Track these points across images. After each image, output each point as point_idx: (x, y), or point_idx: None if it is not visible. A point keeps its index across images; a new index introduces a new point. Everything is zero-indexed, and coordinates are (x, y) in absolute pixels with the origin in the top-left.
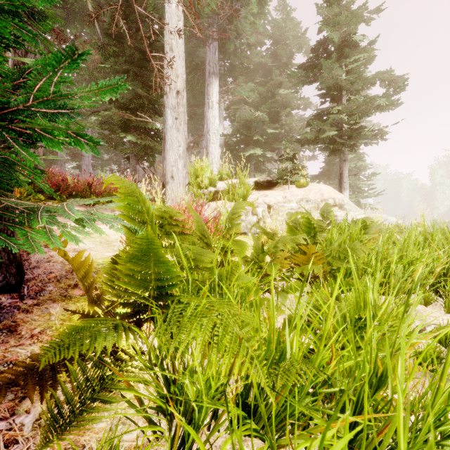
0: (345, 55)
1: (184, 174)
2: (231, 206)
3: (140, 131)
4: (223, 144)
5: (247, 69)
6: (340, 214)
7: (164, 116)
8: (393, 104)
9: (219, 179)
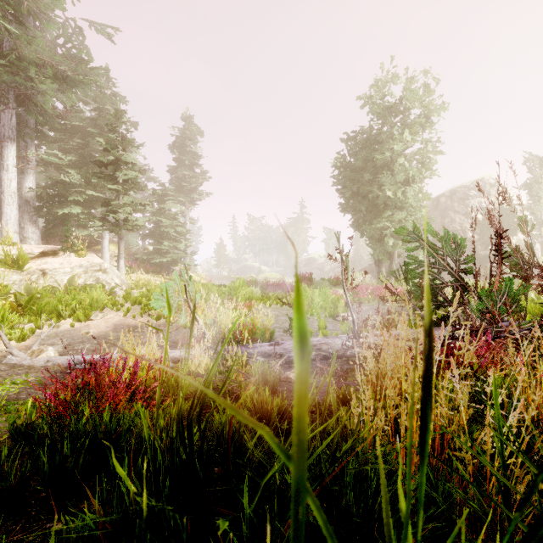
0: (119, 168)
1: None
2: (0, 274)
3: None
4: (34, 196)
5: (67, 124)
6: (102, 277)
7: None
8: (142, 210)
9: (3, 247)
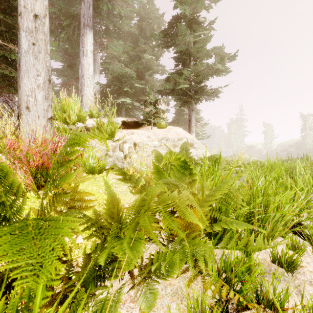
0: (193, 29)
1: (45, 106)
2: (96, 142)
3: (2, 60)
4: (99, 91)
5: (119, 34)
6: (192, 151)
7: (19, 39)
8: (225, 71)
9: (89, 117)
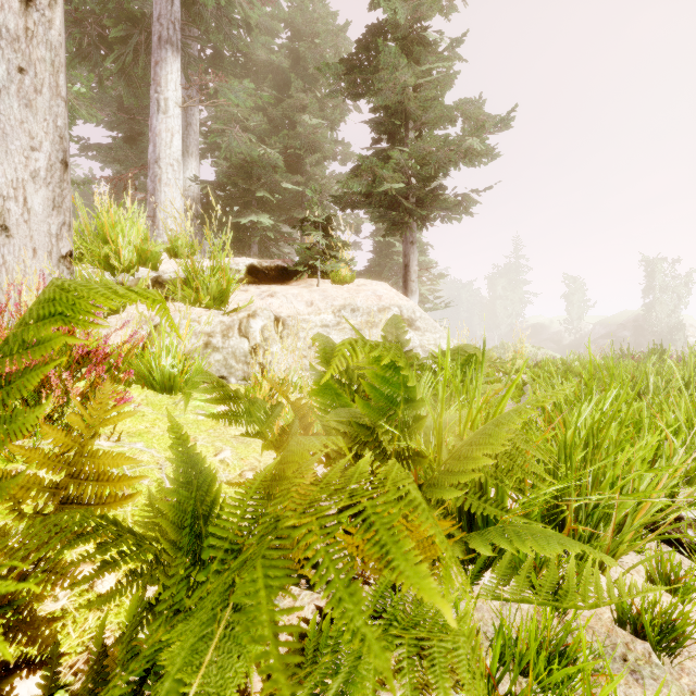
0: (414, 57)
1: (54, 226)
2: (181, 314)
3: None
4: (198, 198)
5: (245, 69)
6: (411, 336)
7: None
8: (487, 153)
9: (169, 255)
